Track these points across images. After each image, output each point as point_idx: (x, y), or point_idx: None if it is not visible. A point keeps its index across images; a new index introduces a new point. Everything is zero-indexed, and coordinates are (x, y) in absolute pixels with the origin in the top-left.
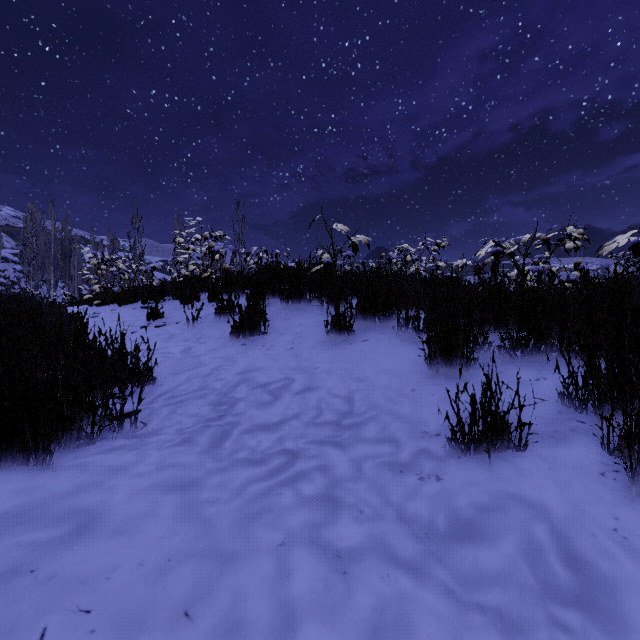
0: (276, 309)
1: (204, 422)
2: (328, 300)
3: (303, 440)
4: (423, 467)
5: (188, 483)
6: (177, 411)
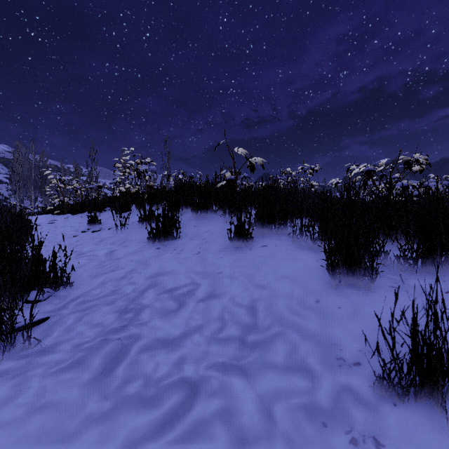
0: (188, 218)
1: (105, 334)
2: (230, 210)
3: (204, 363)
4: (351, 419)
5: (53, 444)
6: (83, 319)
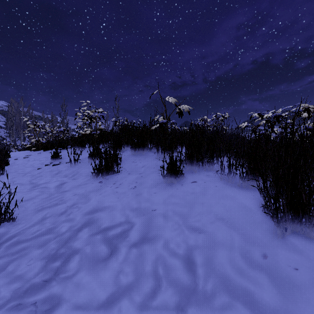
0: (128, 154)
1: (21, 295)
2: (163, 148)
3: None
4: None
5: None
6: (7, 267)
